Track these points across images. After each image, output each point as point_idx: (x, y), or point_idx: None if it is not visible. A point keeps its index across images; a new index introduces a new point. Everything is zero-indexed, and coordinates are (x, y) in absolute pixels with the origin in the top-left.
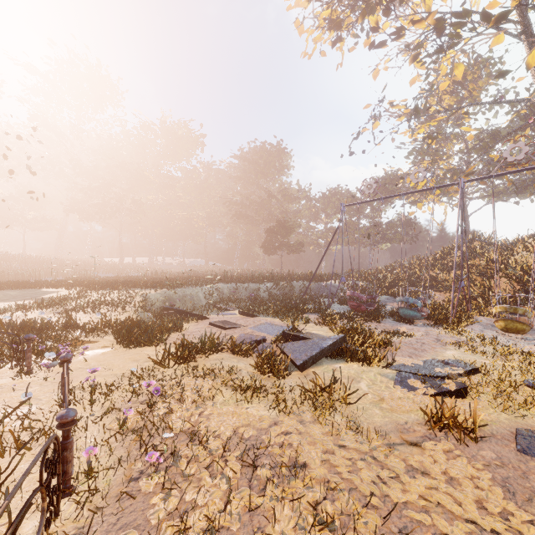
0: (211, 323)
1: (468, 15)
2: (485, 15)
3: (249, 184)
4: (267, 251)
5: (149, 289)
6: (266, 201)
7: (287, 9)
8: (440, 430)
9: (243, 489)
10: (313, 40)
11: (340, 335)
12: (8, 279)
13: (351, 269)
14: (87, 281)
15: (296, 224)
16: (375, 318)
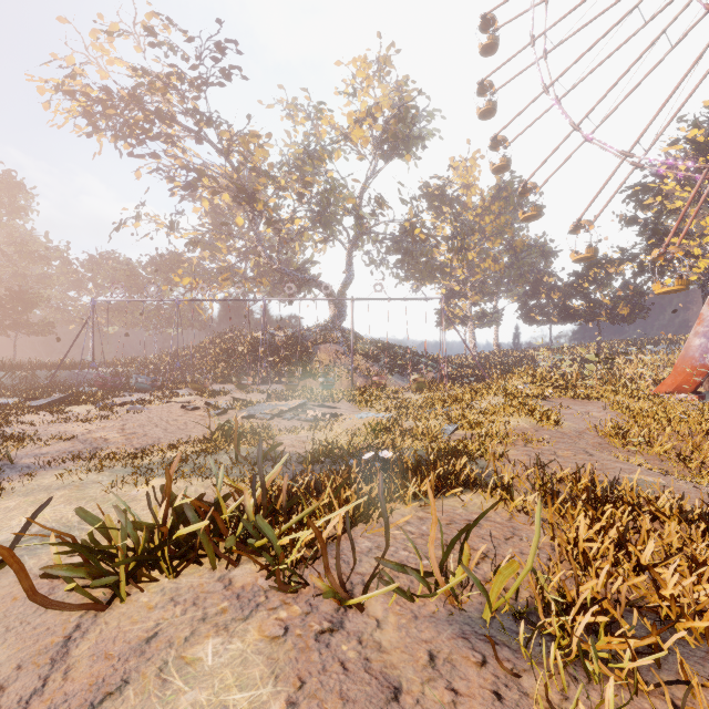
0: None
1: (204, 173)
2: (215, 178)
3: None
4: None
5: None
6: None
7: (28, 80)
8: (101, 411)
9: (14, 415)
10: (65, 117)
11: (70, 393)
12: None
13: (104, 356)
14: None
15: (42, 297)
16: (117, 392)
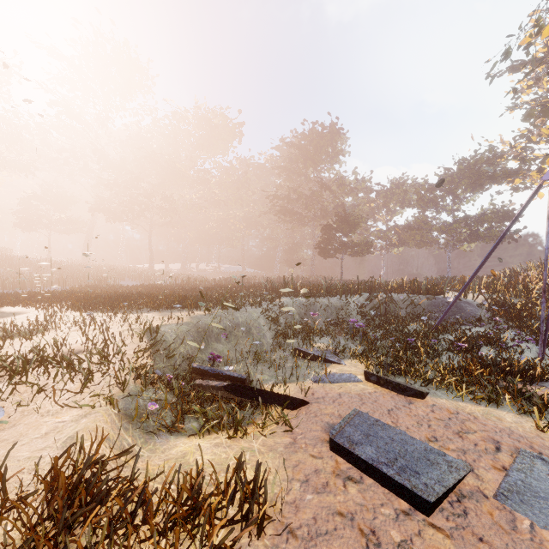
0: (339, 448)
1: None
2: None
3: (295, 175)
4: (324, 252)
5: (169, 311)
6: (317, 194)
7: None
8: None
9: None
10: None
11: None
12: (3, 288)
13: None
14: (82, 293)
15: (361, 218)
16: None
